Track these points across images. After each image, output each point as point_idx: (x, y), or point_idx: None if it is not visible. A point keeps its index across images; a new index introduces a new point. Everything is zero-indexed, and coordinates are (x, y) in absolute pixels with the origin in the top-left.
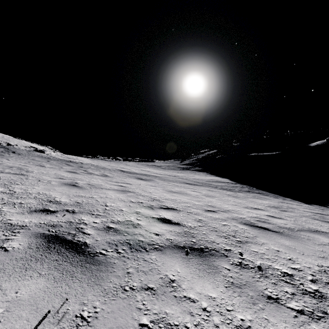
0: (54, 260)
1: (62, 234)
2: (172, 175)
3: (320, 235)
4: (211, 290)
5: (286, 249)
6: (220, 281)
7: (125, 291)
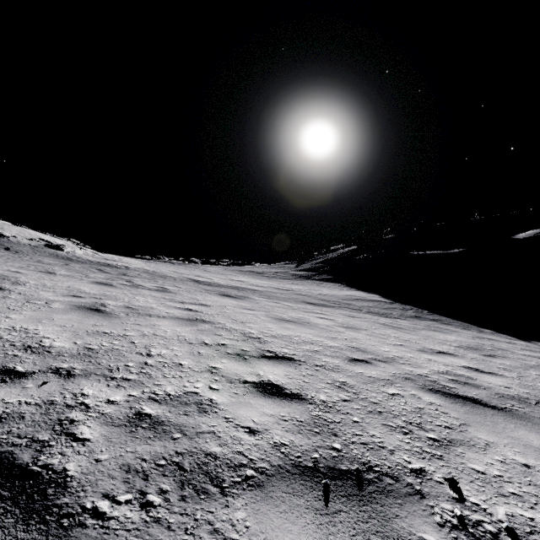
0: None
1: (12, 446)
2: (282, 287)
3: None
4: None
5: None
6: None
7: None
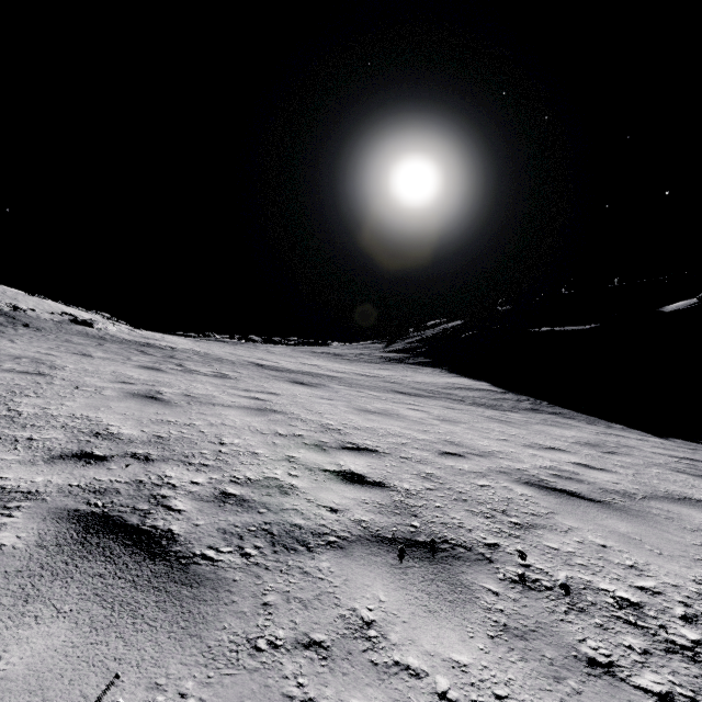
0: (95, 576)
1: (119, 512)
2: (367, 373)
3: (692, 507)
4: (458, 646)
5: (622, 542)
6: (478, 624)
7: (256, 652)
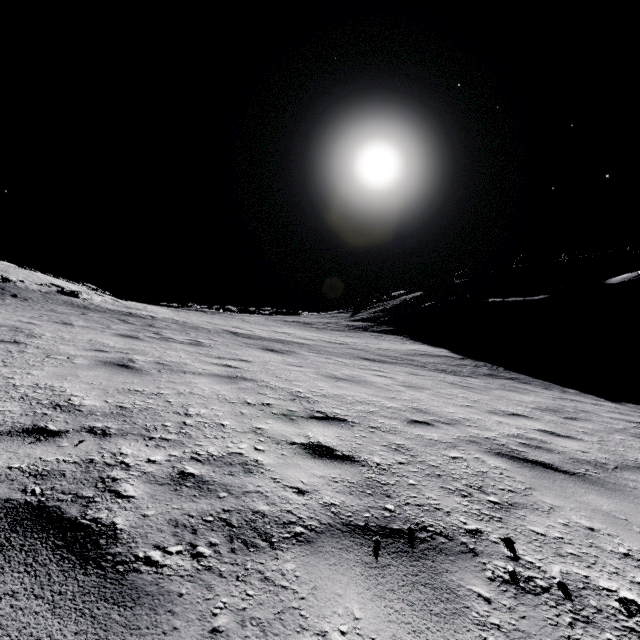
0: (5, 596)
1: (58, 501)
2: (335, 341)
3: None
4: None
5: (608, 523)
6: None
7: None
